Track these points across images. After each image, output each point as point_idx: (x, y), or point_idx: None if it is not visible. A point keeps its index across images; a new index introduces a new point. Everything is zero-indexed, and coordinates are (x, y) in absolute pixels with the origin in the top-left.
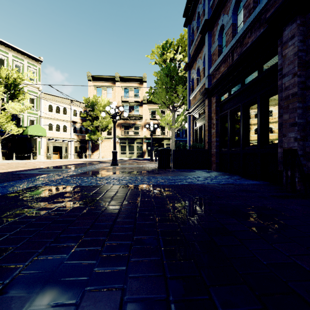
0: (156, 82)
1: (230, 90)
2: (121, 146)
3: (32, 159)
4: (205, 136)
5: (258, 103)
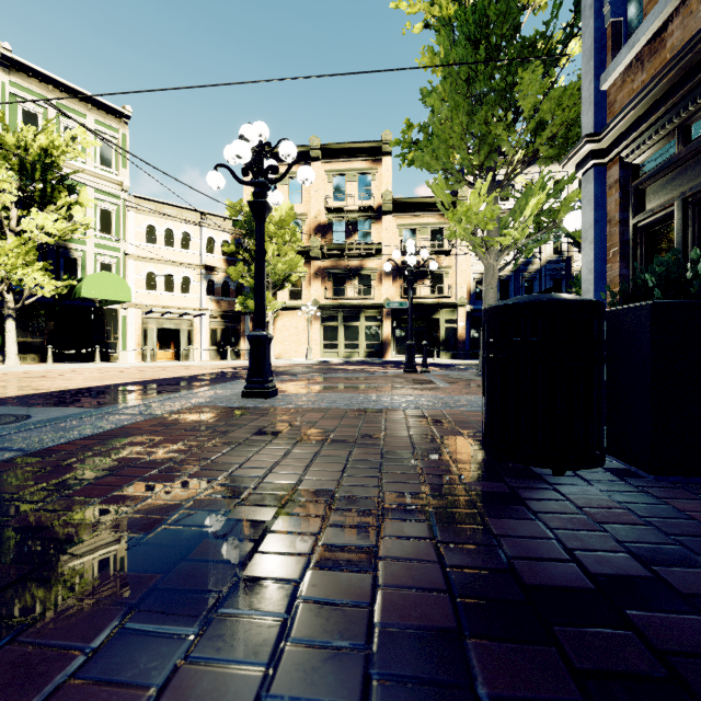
0: (427, 96)
1: None
2: (326, 327)
3: (98, 360)
4: None
5: None
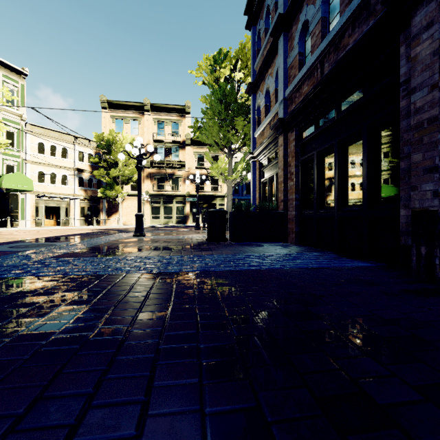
0: (204, 112)
1: (317, 121)
2: (153, 206)
3: (9, 226)
4: (279, 192)
5: (364, 139)
